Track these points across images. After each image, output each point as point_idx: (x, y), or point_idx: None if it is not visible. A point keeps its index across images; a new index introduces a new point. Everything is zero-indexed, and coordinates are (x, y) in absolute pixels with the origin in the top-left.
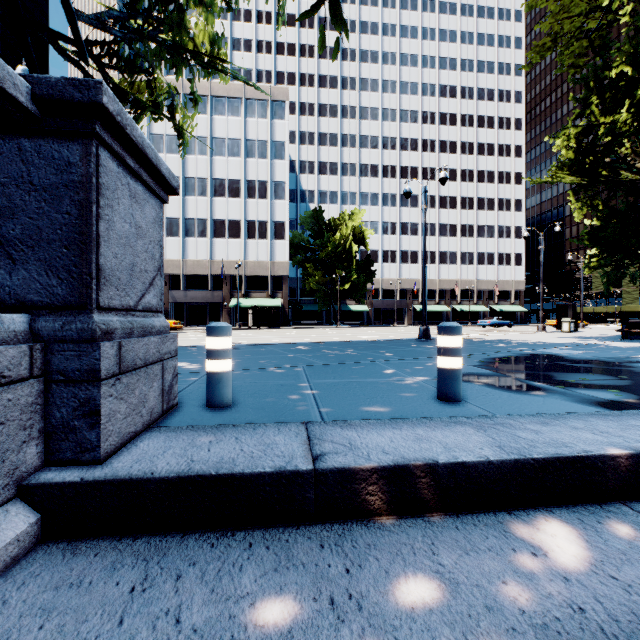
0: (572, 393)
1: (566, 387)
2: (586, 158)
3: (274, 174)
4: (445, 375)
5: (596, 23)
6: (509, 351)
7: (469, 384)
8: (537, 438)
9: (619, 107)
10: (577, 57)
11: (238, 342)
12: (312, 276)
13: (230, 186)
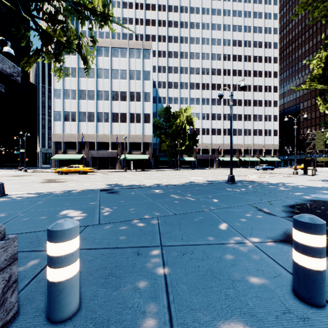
0: None
1: None
2: None
3: (144, 88)
4: (308, 276)
5: None
6: (293, 196)
7: None
8: None
9: None
10: (327, 10)
11: (122, 183)
12: (164, 142)
13: (121, 95)
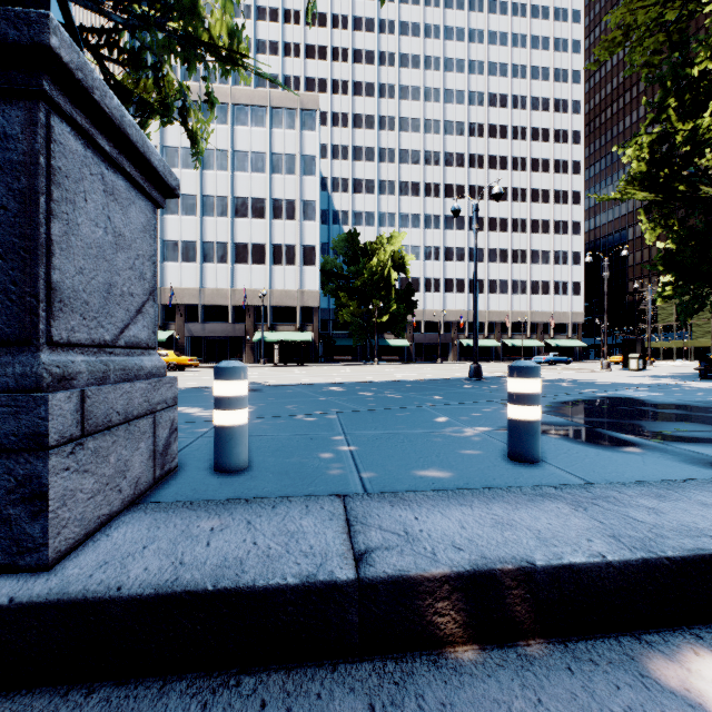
0: (675, 450)
1: (664, 441)
2: (661, 171)
3: (303, 192)
4: (519, 429)
5: (675, 14)
6: (577, 393)
7: (543, 437)
8: (660, 521)
9: (700, 112)
10: (652, 54)
11: (262, 382)
12: (346, 307)
13: (254, 205)
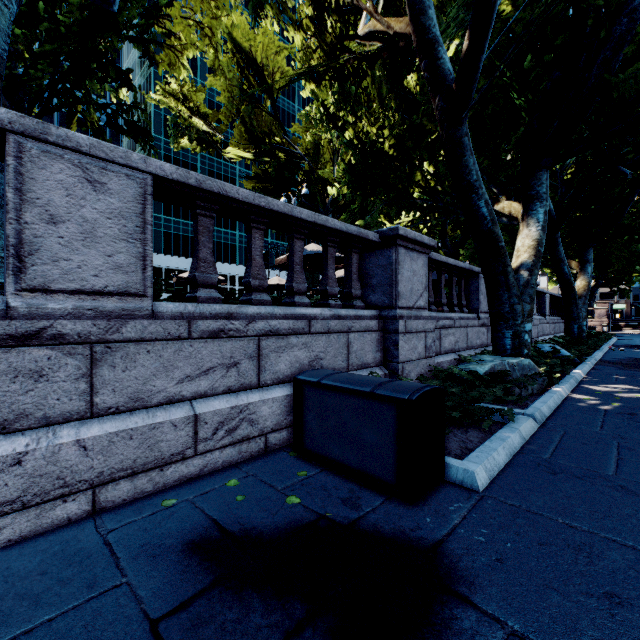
0: None
1: None
2: None
3: None
4: None
5: None
6: None
7: None
8: None
9: None
10: None
11: None
12: None
13: None
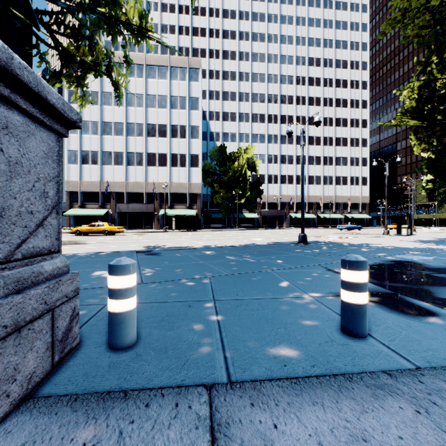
0: None
1: None
2: (425, 106)
3: (191, 120)
4: (351, 310)
5: (437, 1)
6: (374, 257)
7: None
8: None
9: None
10: (420, 29)
11: (162, 245)
12: (218, 193)
13: (159, 129)
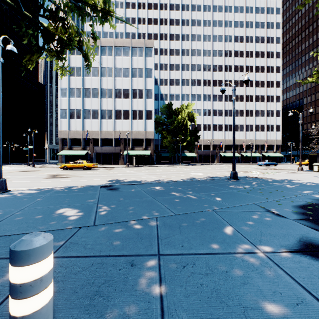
0: None
1: None
2: None
3: (146, 85)
4: None
5: None
6: (302, 195)
7: None
8: None
9: None
10: None
11: (123, 179)
12: (166, 138)
13: (124, 92)
